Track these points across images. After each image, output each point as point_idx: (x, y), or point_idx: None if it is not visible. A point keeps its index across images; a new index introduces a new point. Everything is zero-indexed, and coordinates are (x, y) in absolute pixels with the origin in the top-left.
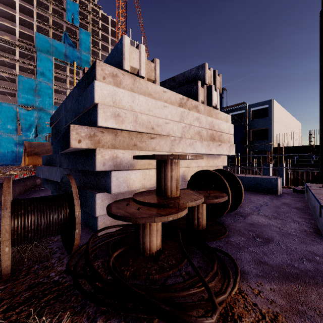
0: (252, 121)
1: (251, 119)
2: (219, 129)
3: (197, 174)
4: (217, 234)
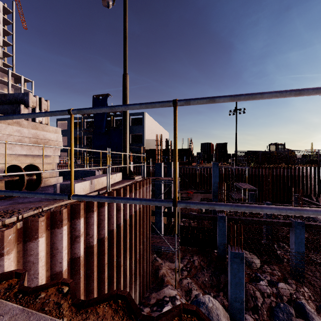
0: (131, 127)
1: (132, 125)
2: (45, 138)
3: (9, 167)
4: (6, 198)
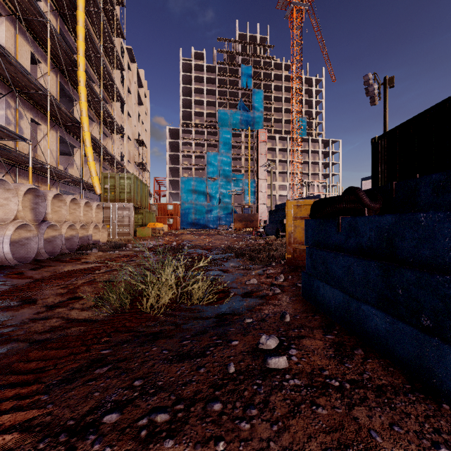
0: None
1: None
2: None
3: None
4: None
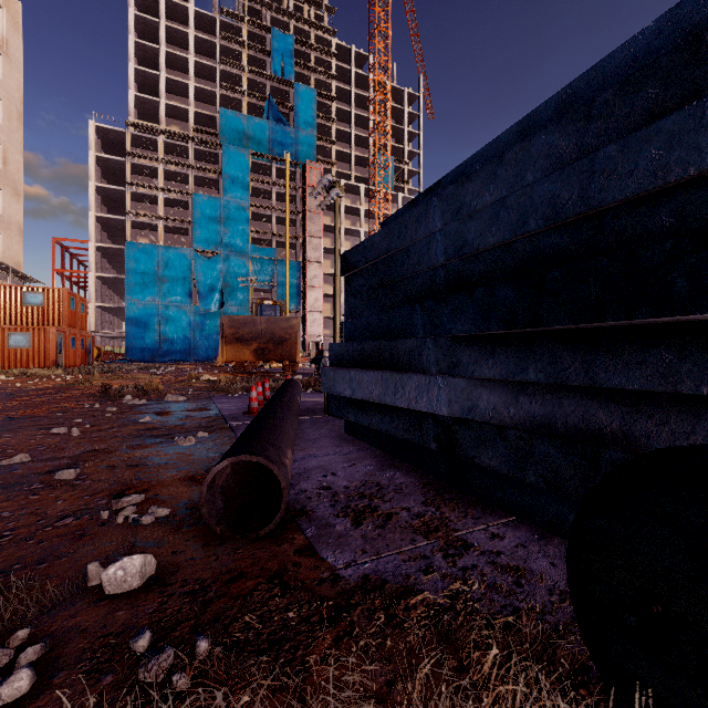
0: None
1: None
2: None
3: None
4: None
